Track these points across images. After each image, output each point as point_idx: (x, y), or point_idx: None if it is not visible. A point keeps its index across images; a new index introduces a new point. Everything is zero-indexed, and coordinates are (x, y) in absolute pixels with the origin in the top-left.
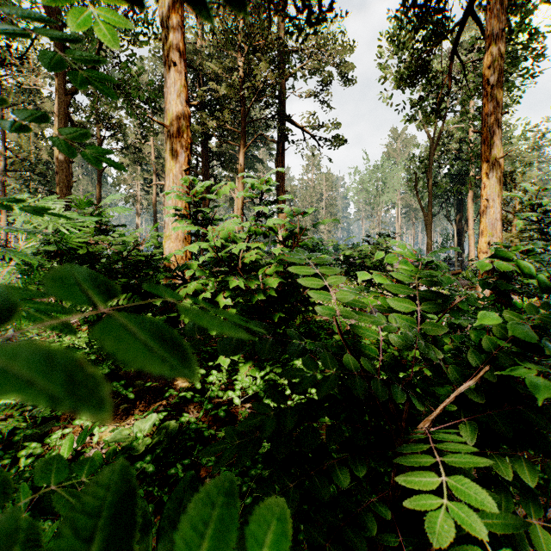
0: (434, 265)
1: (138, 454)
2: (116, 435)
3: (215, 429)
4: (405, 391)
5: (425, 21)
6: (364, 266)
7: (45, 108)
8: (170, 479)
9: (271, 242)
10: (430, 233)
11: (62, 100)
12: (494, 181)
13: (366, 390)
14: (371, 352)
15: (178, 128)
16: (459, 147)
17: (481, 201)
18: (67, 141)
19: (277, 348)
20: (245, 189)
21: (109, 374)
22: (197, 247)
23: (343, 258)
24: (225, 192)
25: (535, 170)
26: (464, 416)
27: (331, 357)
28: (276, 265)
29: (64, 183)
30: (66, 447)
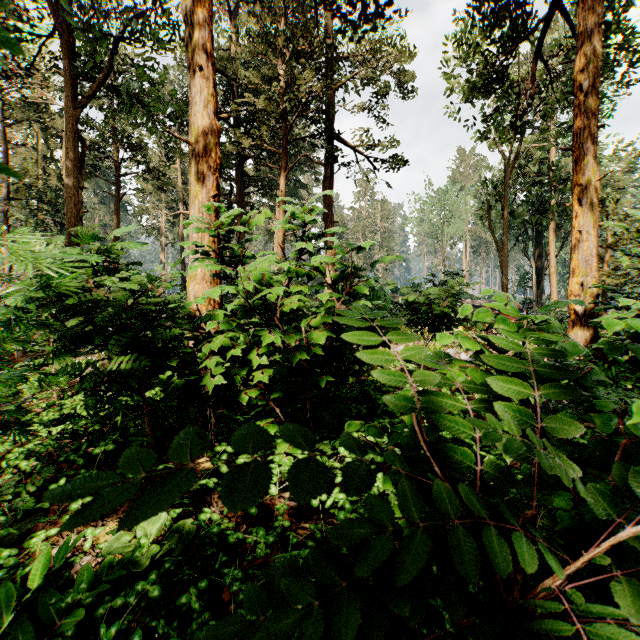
0: (550, 325)
1: (140, 569)
2: (113, 542)
3: (245, 528)
4: (527, 531)
5: (503, 17)
6: (431, 313)
7: (54, 126)
8: (182, 607)
9: (317, 285)
10: (506, 271)
11: (70, 114)
12: (589, 208)
13: (480, 563)
14: (466, 460)
15: (205, 146)
16: (538, 170)
17: (572, 232)
18: (76, 163)
19: (326, 482)
20: (285, 219)
21: (117, 449)
22: (218, 295)
23: (401, 301)
24: (260, 223)
25: (628, 197)
26: (617, 568)
27: (415, 496)
28: (324, 316)
29: (72, 213)
30: (40, 566)
